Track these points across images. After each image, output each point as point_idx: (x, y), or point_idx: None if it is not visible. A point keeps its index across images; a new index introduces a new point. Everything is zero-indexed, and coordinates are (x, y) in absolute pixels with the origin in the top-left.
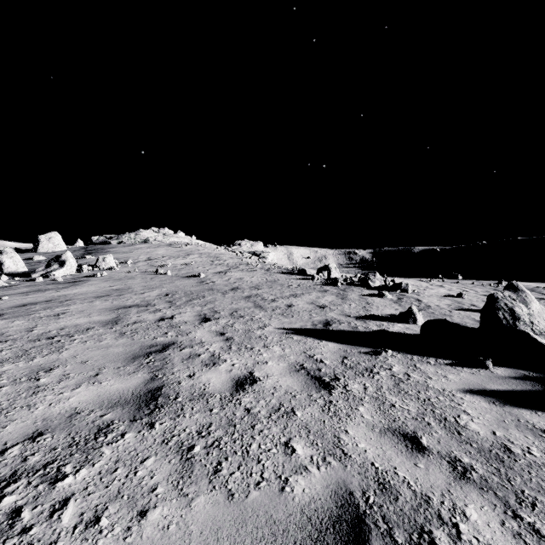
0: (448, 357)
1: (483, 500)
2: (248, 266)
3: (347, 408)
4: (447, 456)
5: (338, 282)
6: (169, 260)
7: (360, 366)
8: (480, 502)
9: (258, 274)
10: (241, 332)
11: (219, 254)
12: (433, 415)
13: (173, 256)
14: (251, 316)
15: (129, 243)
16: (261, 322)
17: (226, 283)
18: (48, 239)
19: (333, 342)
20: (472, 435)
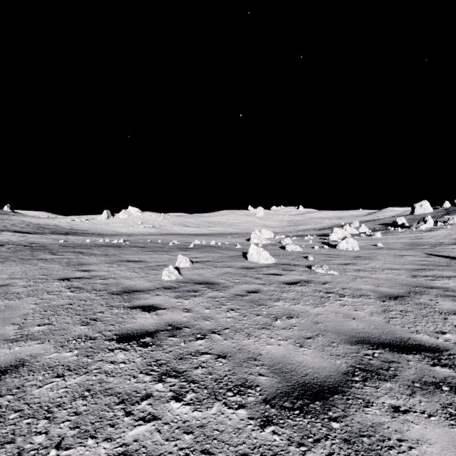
0: None
1: None
2: None
3: None
4: None
5: None
6: None
7: None
8: None
9: None
10: None
11: None
12: None
13: None
14: None
15: None
16: None
17: None
18: (420, 206)
19: None
20: None
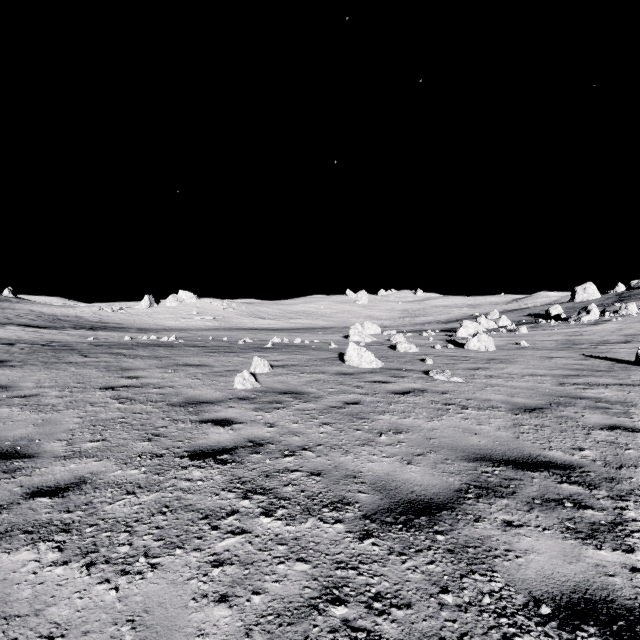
0: None
1: None
2: None
3: None
4: None
5: None
6: None
7: None
8: None
9: None
10: None
11: None
12: None
13: None
14: None
15: None
16: None
17: None
18: (583, 290)
19: None
20: None
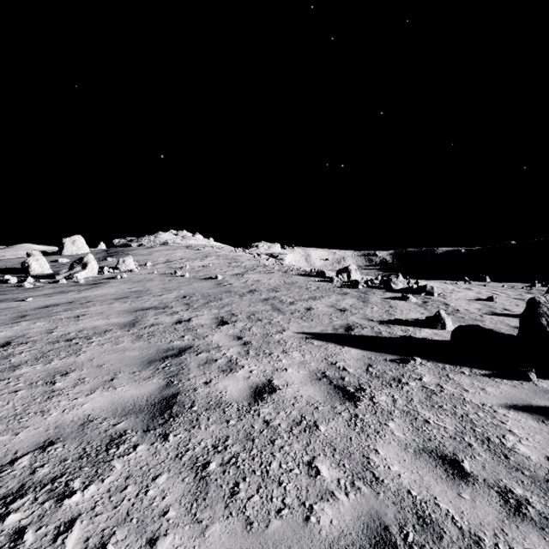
0: (484, 366)
1: (546, 544)
2: (265, 268)
3: (376, 423)
4: (496, 486)
5: (359, 284)
6: (187, 262)
7: (387, 375)
8: (543, 547)
9: (276, 276)
10: (259, 336)
11: (236, 256)
12: (474, 435)
13: (191, 258)
14: (269, 319)
15: (148, 246)
16: (280, 326)
17: (243, 286)
18: (73, 242)
19: (356, 348)
20: (522, 460)
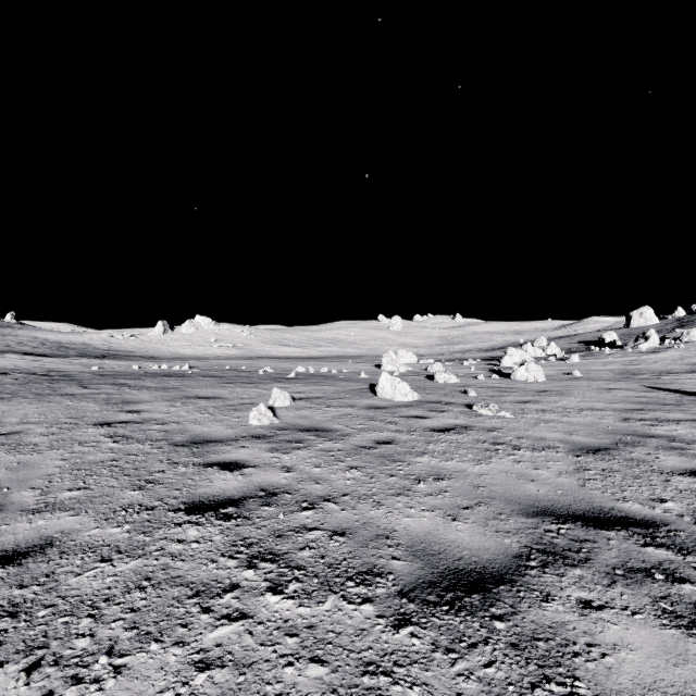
0: None
1: None
2: None
3: None
4: None
5: None
6: None
7: None
8: None
9: None
10: None
11: None
12: None
13: None
14: None
15: None
16: None
17: None
18: (639, 314)
19: None
20: None
